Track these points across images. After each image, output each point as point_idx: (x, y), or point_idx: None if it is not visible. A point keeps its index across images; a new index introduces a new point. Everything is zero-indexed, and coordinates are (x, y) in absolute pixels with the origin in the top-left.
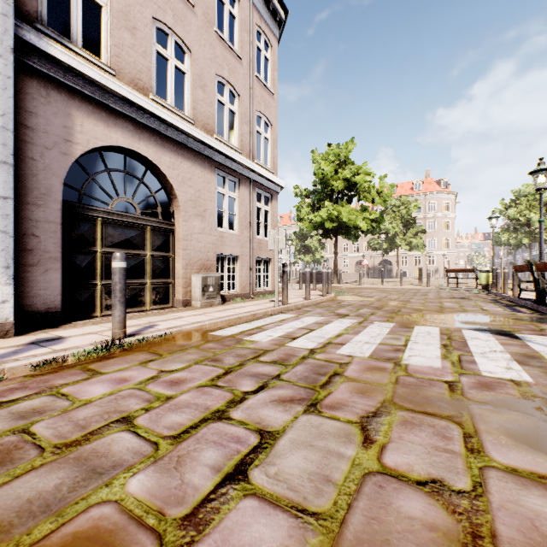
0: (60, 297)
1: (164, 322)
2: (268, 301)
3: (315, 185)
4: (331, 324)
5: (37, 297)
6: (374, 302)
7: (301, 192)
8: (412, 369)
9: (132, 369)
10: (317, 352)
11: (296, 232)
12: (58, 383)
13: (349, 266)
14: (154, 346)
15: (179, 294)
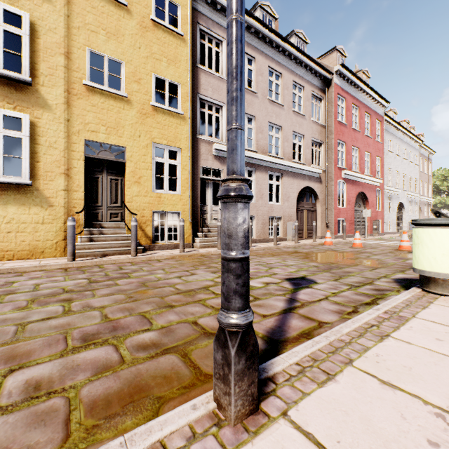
0: None
1: None
2: None
3: None
4: None
5: None
6: None
7: None
8: None
9: None
10: None
11: None
12: None
13: None
14: None
15: None
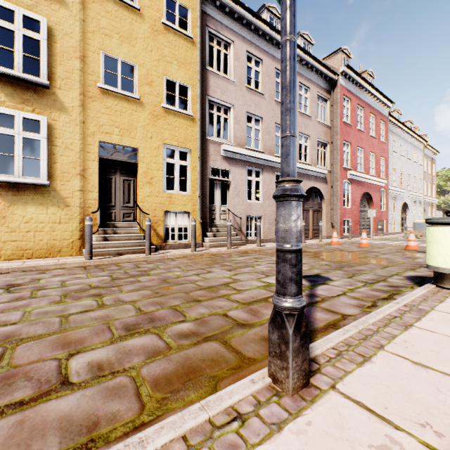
0: None
1: None
2: None
3: None
4: None
5: None
6: None
7: None
8: None
9: None
10: None
11: None
12: None
13: None
14: None
15: None
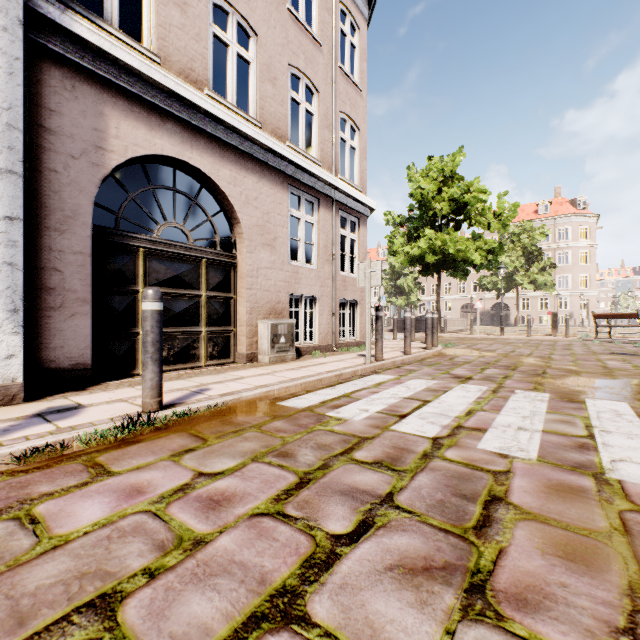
0: (89, 350)
1: (219, 385)
2: (356, 355)
3: (412, 210)
4: (450, 392)
5: (59, 350)
6: (501, 359)
7: (393, 219)
8: (638, 495)
9: (156, 467)
10: (445, 445)
11: (385, 269)
12: (39, 491)
13: (452, 310)
14: (199, 423)
15: (243, 346)
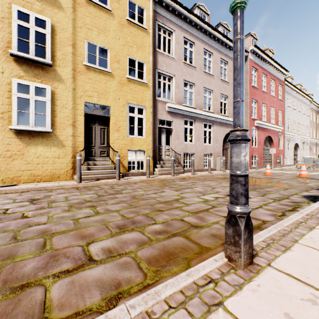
0: None
1: None
2: None
3: None
4: None
5: None
6: None
7: None
8: None
9: None
10: None
11: None
12: None
13: None
14: None
15: None
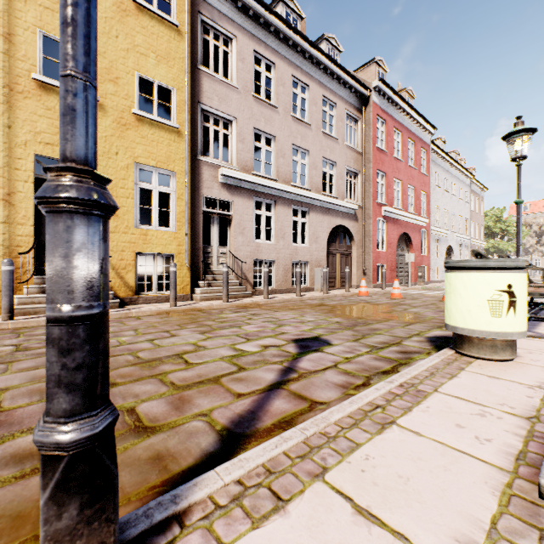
0: None
1: None
2: None
3: None
4: None
5: None
6: None
7: None
8: None
9: None
10: None
11: None
12: None
13: None
14: None
15: None
